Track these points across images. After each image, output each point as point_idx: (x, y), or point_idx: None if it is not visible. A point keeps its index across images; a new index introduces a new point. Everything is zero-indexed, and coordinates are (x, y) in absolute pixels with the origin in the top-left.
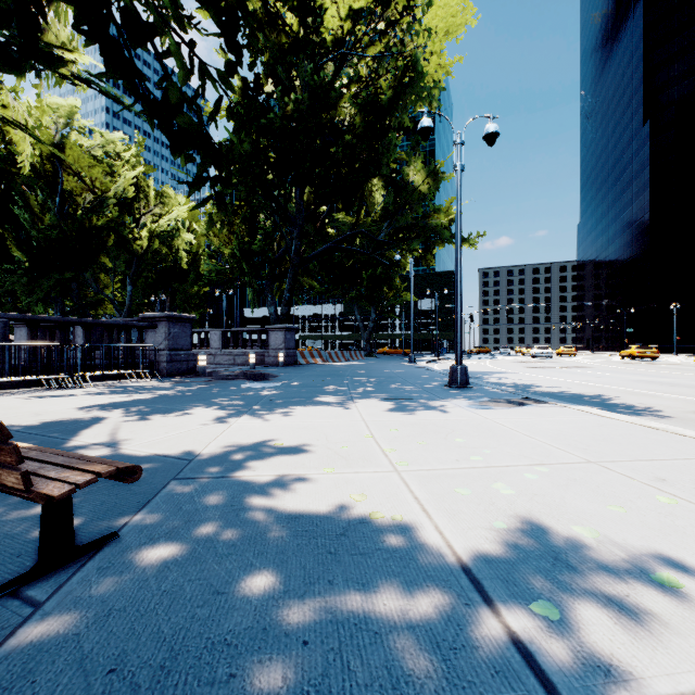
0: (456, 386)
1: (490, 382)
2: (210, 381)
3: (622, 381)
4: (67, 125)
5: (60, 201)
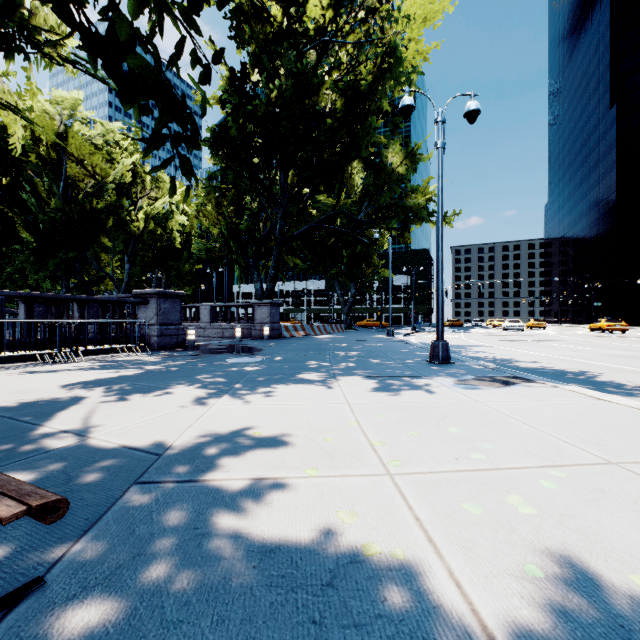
0: (437, 361)
1: (469, 357)
2: (197, 355)
3: (601, 356)
4: (71, 116)
5: (64, 186)
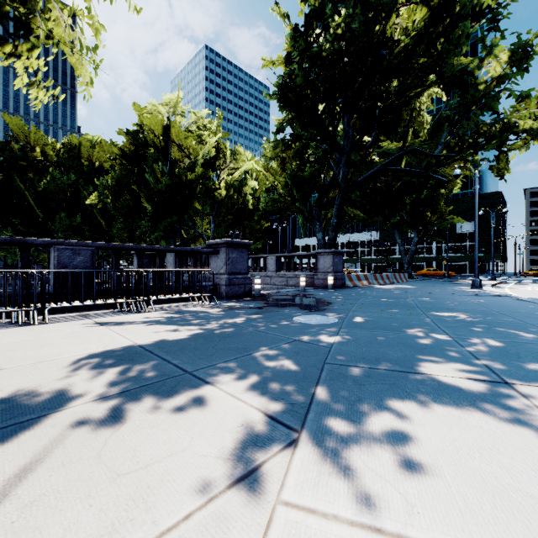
0: None
1: None
2: (261, 308)
3: None
4: (175, 113)
5: (169, 166)
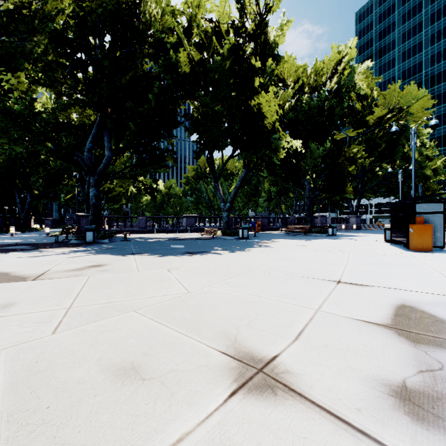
0: None
1: None
2: None
3: None
4: None
5: None
